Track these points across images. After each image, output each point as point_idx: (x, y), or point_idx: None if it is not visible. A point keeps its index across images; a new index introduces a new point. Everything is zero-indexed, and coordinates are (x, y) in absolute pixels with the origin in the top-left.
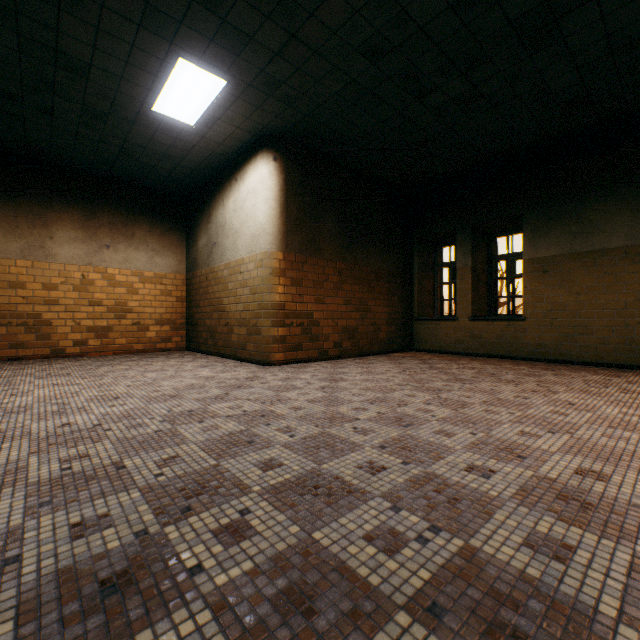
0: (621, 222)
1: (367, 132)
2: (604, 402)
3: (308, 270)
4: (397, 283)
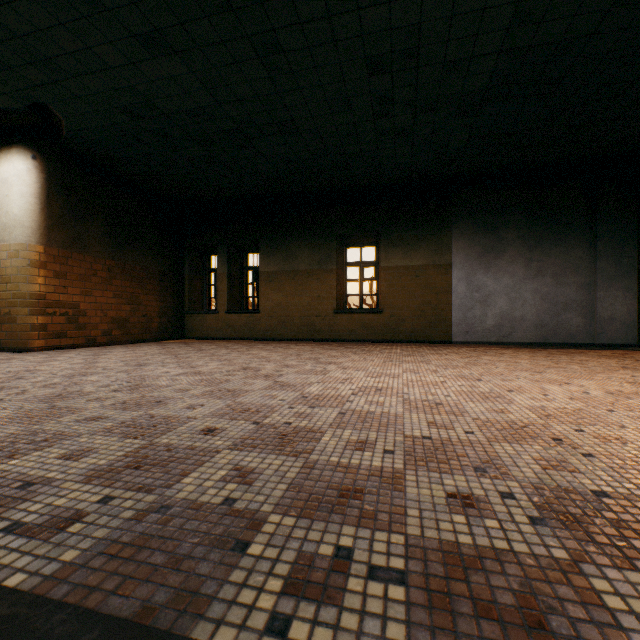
0: (306, 255)
1: (134, 158)
2: (268, 352)
3: (74, 265)
4: (170, 282)
